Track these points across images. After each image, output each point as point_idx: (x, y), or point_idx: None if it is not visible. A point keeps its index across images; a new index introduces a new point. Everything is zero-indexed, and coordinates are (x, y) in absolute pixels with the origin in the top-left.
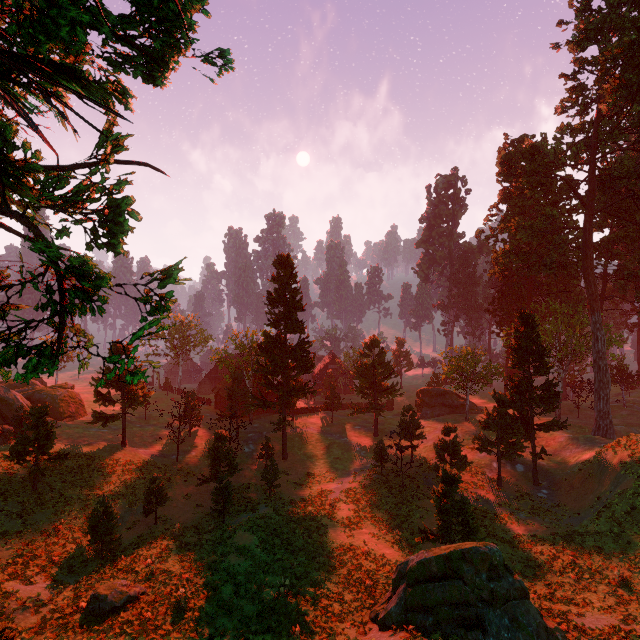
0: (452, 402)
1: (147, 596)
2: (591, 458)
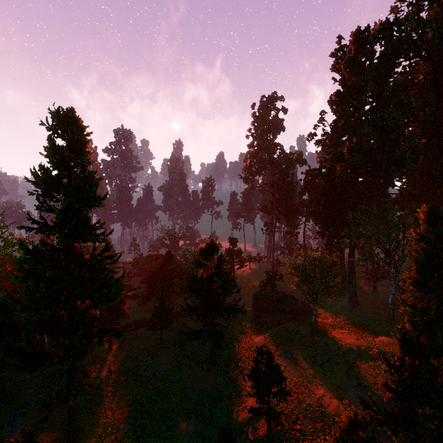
0: (292, 308)
1: None
2: None
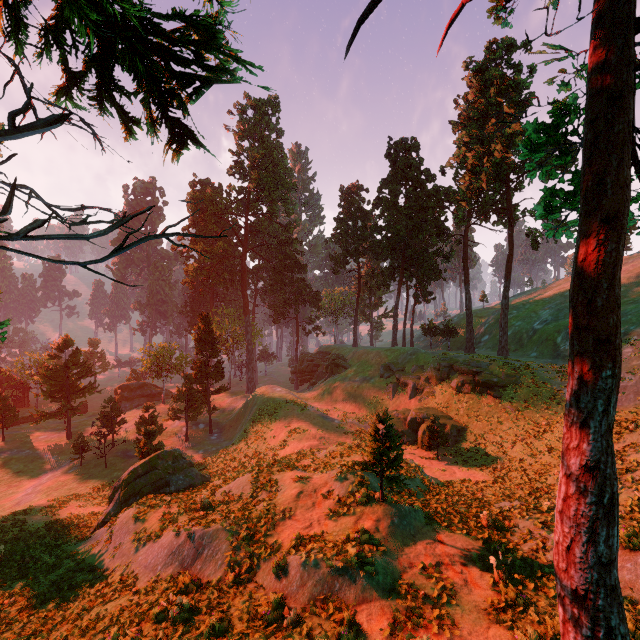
0: (151, 392)
1: None
2: (242, 406)
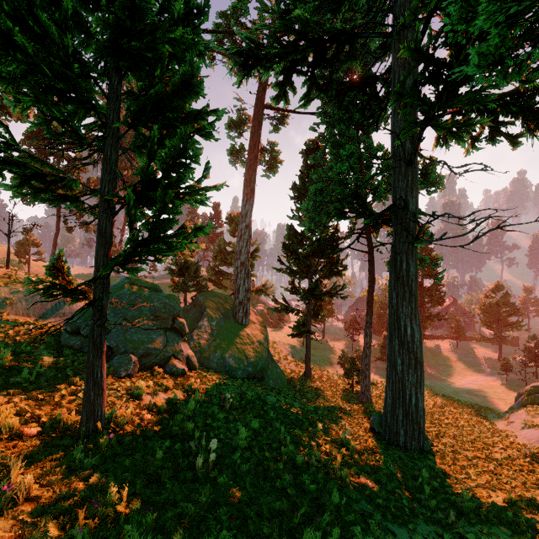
0: None
1: (378, 386)
2: None
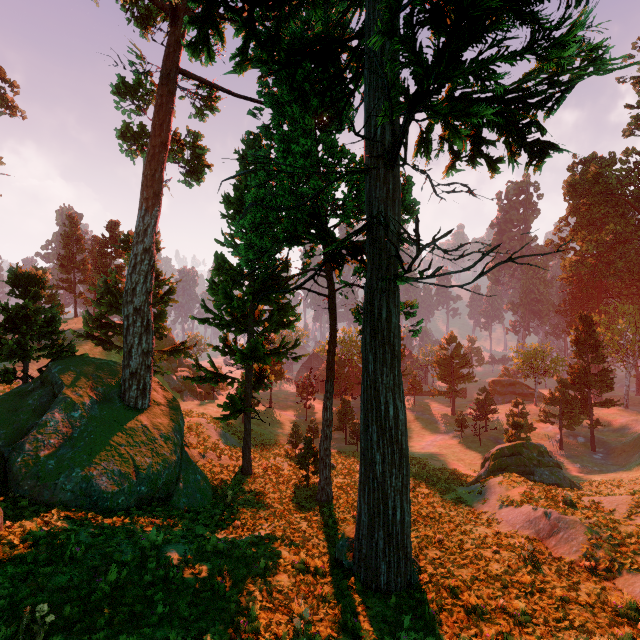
0: (522, 391)
1: (338, 468)
2: None
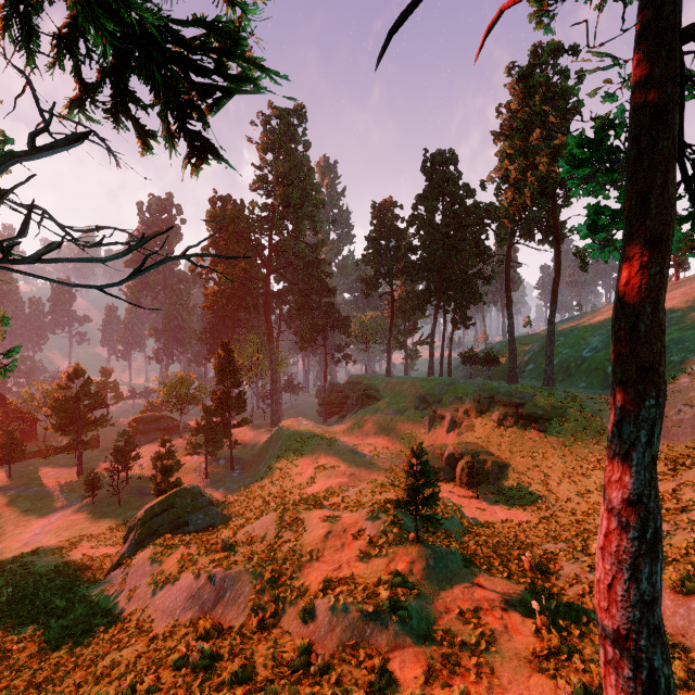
0: (168, 425)
1: None
2: (265, 440)
